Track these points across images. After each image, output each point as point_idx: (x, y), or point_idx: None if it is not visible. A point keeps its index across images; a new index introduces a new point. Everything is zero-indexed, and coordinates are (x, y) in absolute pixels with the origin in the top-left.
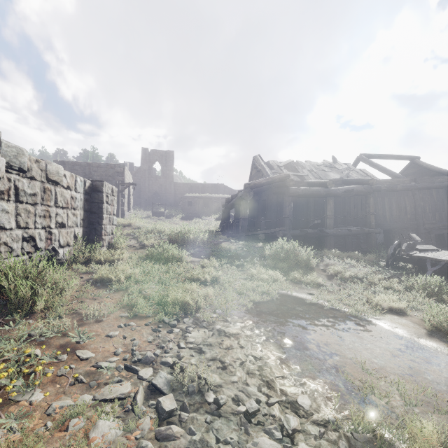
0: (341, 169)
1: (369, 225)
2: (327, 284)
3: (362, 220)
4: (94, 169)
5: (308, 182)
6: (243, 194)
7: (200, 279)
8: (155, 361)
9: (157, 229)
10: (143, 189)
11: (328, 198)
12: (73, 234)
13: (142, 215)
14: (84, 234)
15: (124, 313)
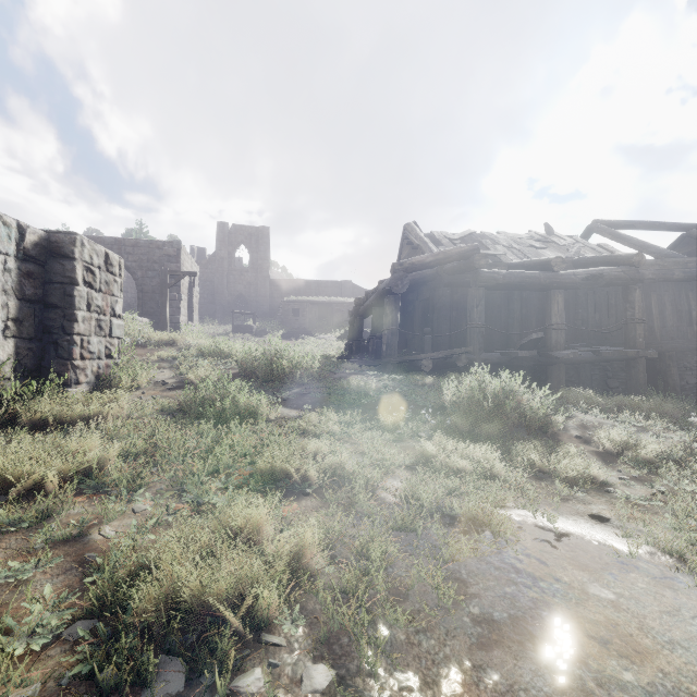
0: (565, 243)
1: (632, 344)
2: (611, 478)
3: (610, 334)
4: (127, 249)
5: (509, 264)
6: (391, 283)
7: (290, 475)
8: None
9: (221, 351)
10: (219, 289)
11: (554, 291)
12: None
13: (216, 331)
14: (22, 356)
15: None
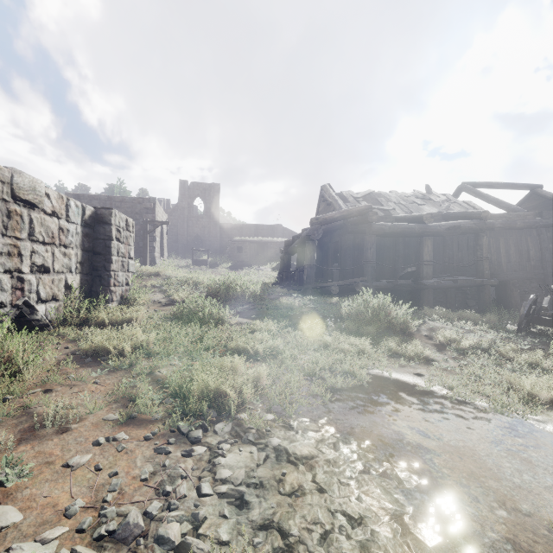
0: (439, 200)
1: (481, 275)
2: (438, 358)
3: (470, 268)
4: (116, 204)
5: (395, 217)
6: (310, 233)
7: (248, 351)
8: (143, 533)
9: (193, 280)
10: (181, 232)
11: (425, 237)
12: (63, 282)
13: (179, 264)
14: (83, 284)
15: (113, 412)
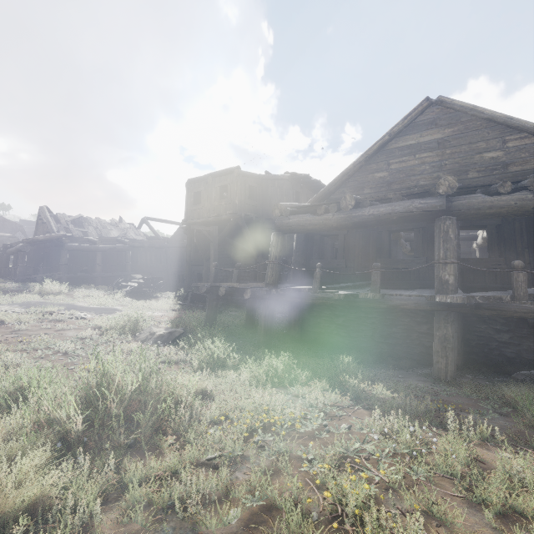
0: (123, 228)
1: (127, 270)
2: (68, 299)
3: (131, 266)
4: None
5: (88, 238)
6: (21, 248)
7: None
8: None
9: None
10: None
11: (98, 252)
12: None
13: None
14: None
15: None
